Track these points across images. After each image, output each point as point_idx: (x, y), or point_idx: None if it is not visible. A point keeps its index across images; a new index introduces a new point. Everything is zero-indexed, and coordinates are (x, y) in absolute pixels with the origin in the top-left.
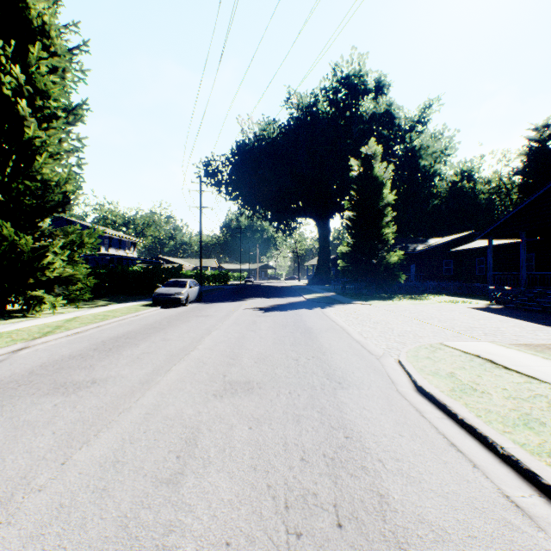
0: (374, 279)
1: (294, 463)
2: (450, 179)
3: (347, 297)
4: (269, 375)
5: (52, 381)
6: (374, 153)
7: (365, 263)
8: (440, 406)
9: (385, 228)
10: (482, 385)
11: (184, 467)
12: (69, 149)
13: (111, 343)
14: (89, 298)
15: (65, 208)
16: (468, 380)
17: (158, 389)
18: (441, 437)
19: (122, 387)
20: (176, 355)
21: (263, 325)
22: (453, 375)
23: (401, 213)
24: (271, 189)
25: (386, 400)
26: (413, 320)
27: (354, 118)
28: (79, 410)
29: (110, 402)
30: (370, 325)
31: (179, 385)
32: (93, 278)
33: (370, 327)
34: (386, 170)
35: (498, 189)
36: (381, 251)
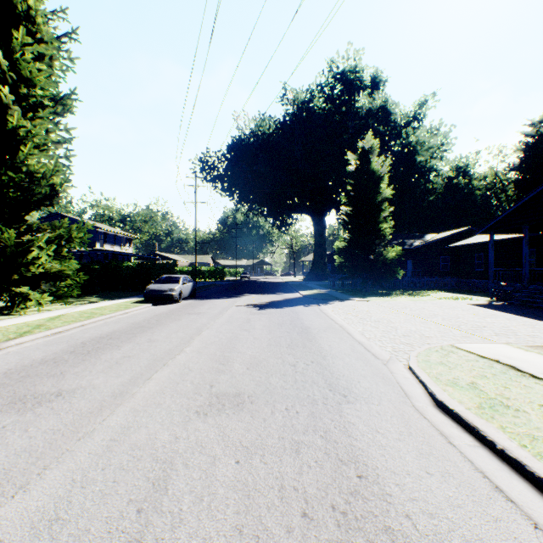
0: (371, 275)
1: (293, 522)
2: (446, 175)
3: (344, 293)
4: (263, 386)
5: (11, 394)
6: (372, 147)
7: (362, 258)
8: (469, 429)
9: (382, 223)
10: (514, 400)
11: (145, 529)
12: (56, 140)
13: (91, 344)
14: (82, 294)
15: (53, 202)
16: (496, 394)
17: (132, 404)
18: (480, 477)
19: (90, 402)
20: (160, 359)
21: (258, 323)
22: (476, 386)
23: (397, 209)
24: (267, 185)
25: (402, 420)
26: (416, 318)
27: (350, 113)
28: (30, 434)
29: (71, 423)
30: (371, 324)
31: (157, 398)
32: (86, 274)
33: (372, 326)
34: (382, 165)
35: (494, 185)
36: (379, 247)
